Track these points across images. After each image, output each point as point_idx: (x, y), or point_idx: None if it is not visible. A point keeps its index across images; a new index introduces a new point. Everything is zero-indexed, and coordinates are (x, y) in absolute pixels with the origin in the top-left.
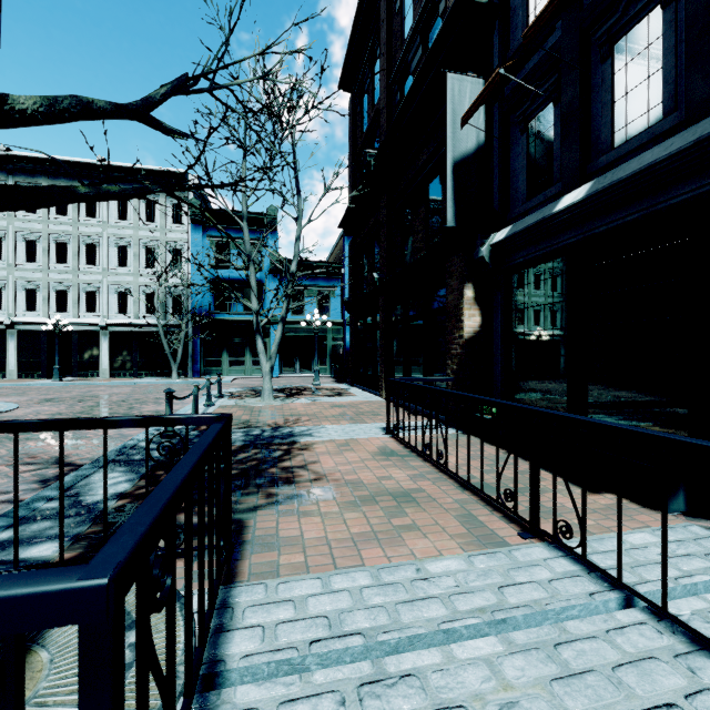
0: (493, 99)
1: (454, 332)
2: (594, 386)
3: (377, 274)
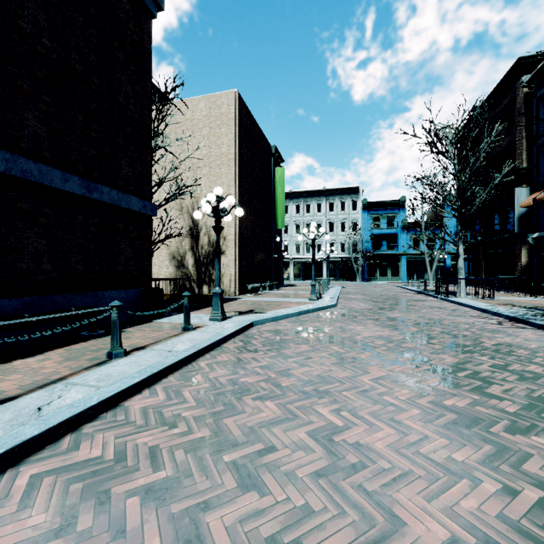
0: (533, 192)
1: (518, 263)
2: None
3: (479, 237)
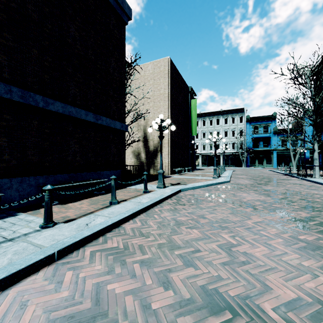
0: None
1: None
2: None
3: None
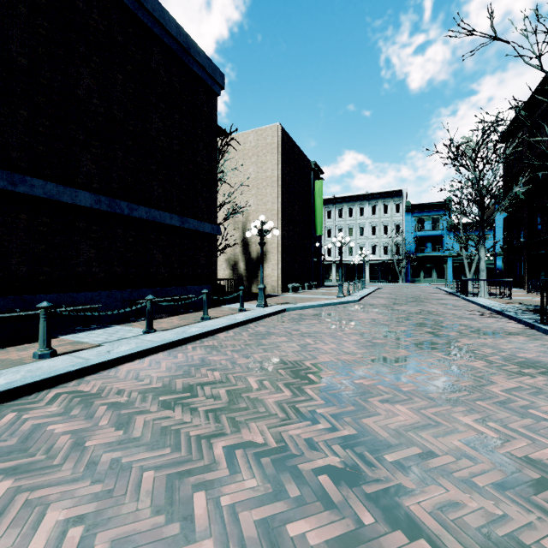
0: None
1: None
2: None
3: (522, 239)
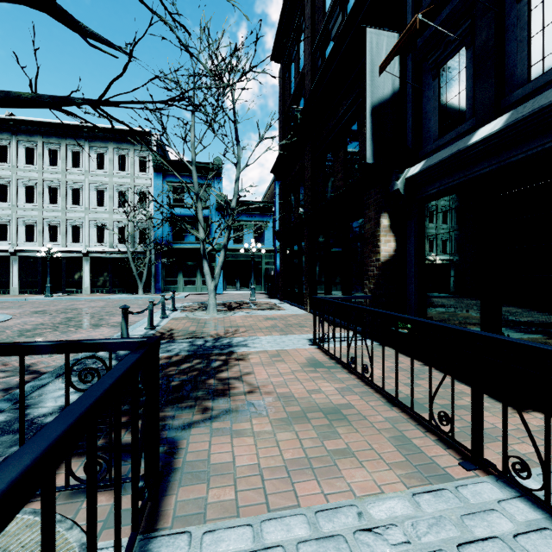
0: (406, 51)
1: (371, 256)
2: (508, 305)
3: (303, 209)
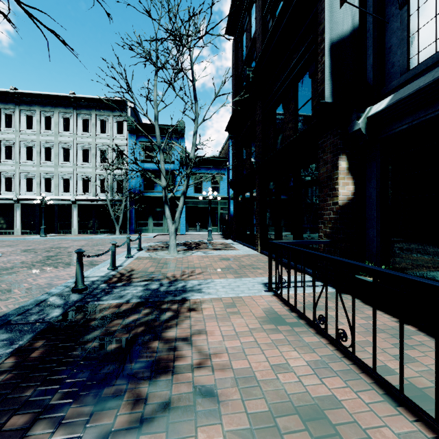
0: None
1: (327, 199)
2: None
3: (254, 159)
